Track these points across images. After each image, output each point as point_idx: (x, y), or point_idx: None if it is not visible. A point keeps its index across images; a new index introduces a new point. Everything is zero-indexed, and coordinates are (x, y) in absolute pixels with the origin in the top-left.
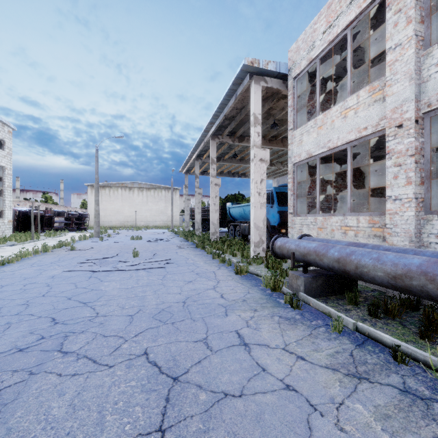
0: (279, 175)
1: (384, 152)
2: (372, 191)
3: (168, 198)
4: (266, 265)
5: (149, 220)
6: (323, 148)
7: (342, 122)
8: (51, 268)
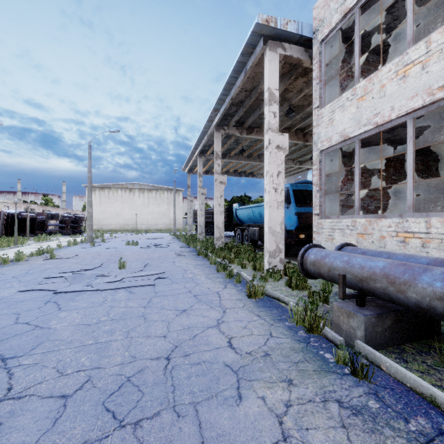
0: (289, 174)
1: (440, 135)
2: (416, 188)
3: (170, 199)
4: (287, 283)
5: (151, 223)
6: (366, 125)
7: (399, 85)
8: (6, 286)
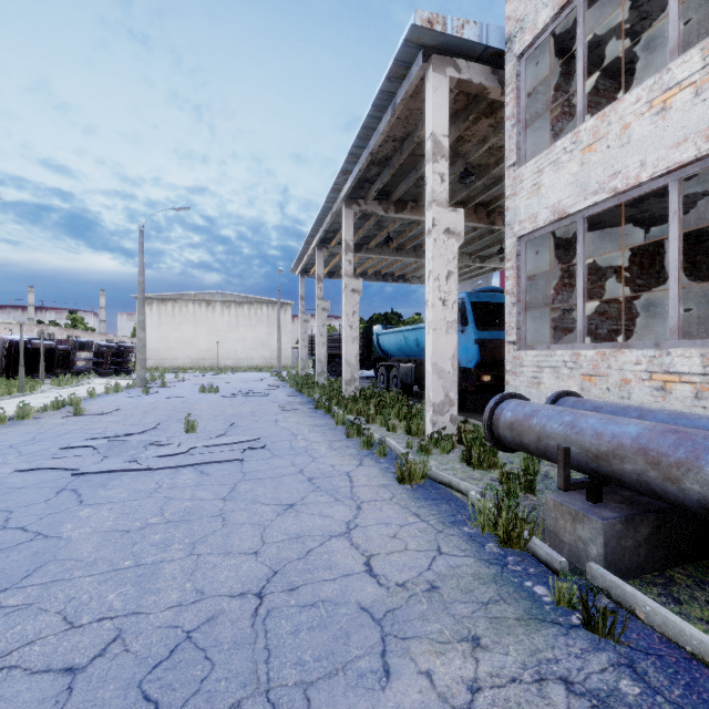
0: (464, 278)
1: None
2: None
3: (272, 319)
4: (464, 457)
5: (241, 357)
6: (597, 193)
7: (654, 124)
8: None
